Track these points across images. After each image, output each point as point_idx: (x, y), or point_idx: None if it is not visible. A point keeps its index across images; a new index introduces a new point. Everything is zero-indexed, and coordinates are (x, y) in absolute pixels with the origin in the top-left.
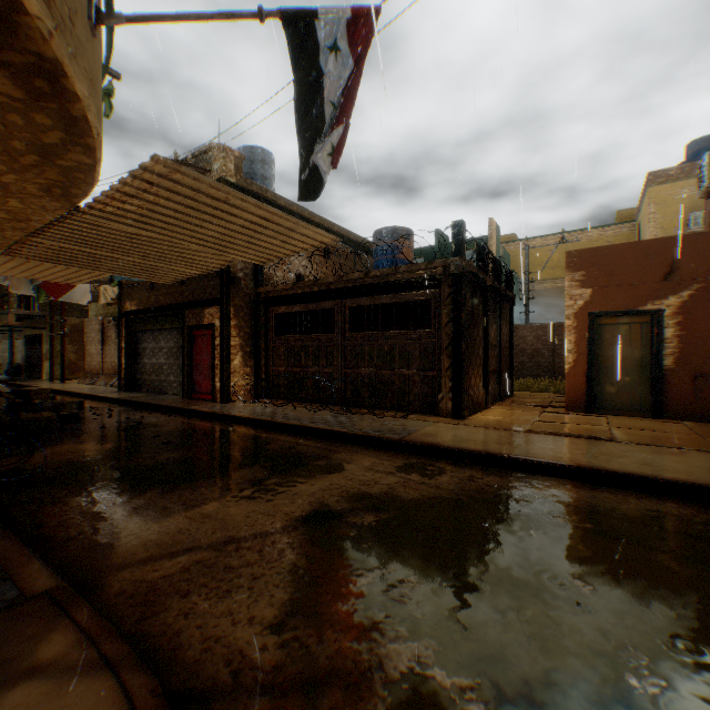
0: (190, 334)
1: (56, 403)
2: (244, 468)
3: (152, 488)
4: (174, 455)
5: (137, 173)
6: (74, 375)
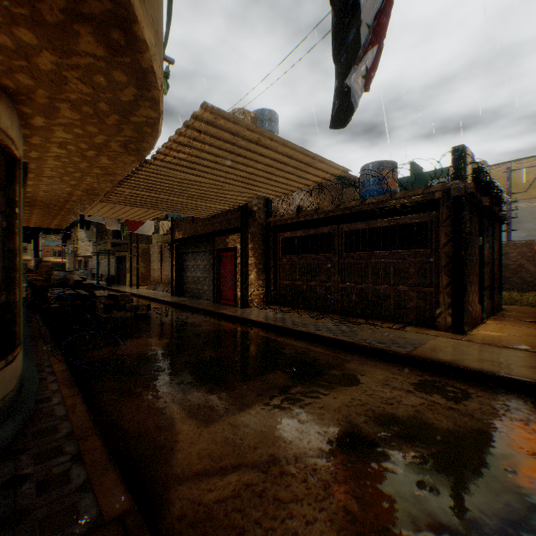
0: (218, 255)
1: (132, 305)
2: (269, 372)
3: (199, 387)
4: (212, 354)
5: (188, 123)
6: (144, 283)
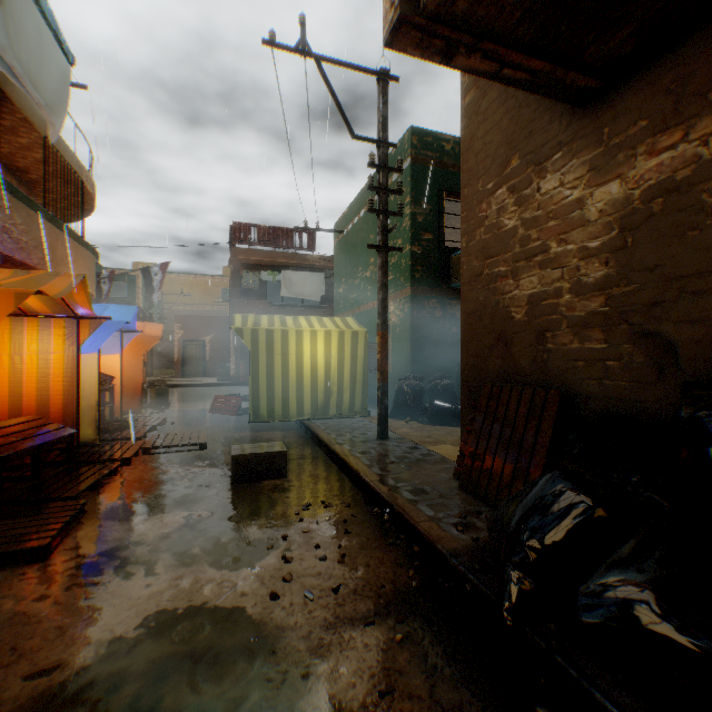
0: None
1: None
2: None
3: None
4: None
5: None
6: None
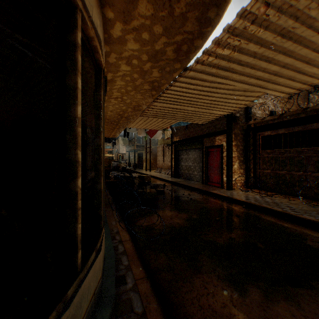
0: (206, 151)
1: (154, 184)
2: None
3: (248, 283)
4: (232, 235)
5: None
6: (152, 168)
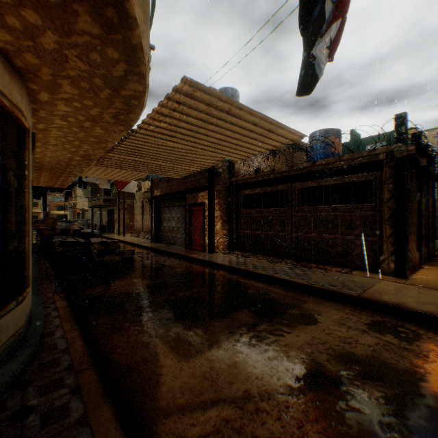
0: (189, 209)
1: (120, 250)
2: (237, 311)
3: (177, 323)
4: (187, 293)
5: (170, 95)
6: (128, 231)
